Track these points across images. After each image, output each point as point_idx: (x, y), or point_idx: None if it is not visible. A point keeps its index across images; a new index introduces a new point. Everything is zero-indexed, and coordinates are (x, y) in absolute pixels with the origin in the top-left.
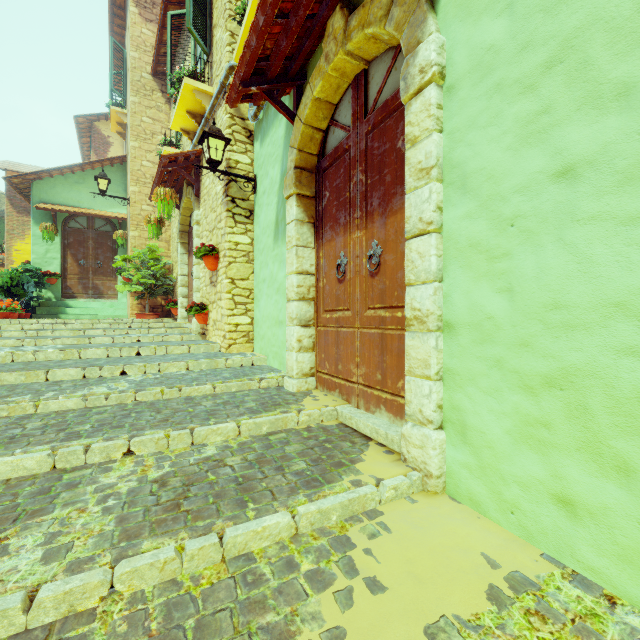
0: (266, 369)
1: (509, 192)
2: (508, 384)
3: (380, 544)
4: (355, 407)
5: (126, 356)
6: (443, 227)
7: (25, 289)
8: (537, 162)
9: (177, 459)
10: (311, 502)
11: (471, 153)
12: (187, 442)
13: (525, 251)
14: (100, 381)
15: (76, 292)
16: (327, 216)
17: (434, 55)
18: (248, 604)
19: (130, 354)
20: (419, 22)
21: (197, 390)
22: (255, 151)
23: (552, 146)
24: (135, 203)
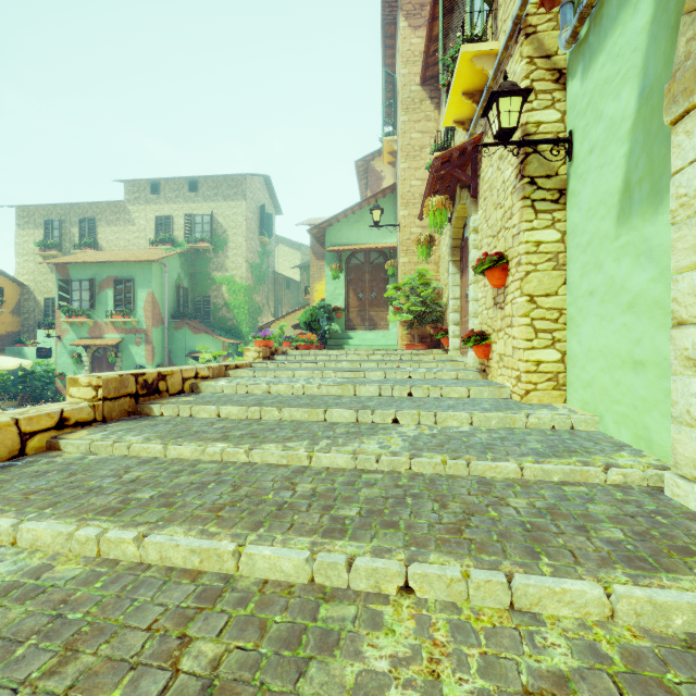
0: (604, 442)
1: None
2: None
3: None
4: None
5: (397, 396)
6: None
7: (320, 323)
8: None
9: (490, 648)
10: None
11: None
12: (501, 600)
13: None
14: (371, 430)
15: (356, 324)
16: None
17: None
18: None
19: (401, 394)
20: None
21: (494, 469)
22: (569, 96)
23: None
24: (404, 228)
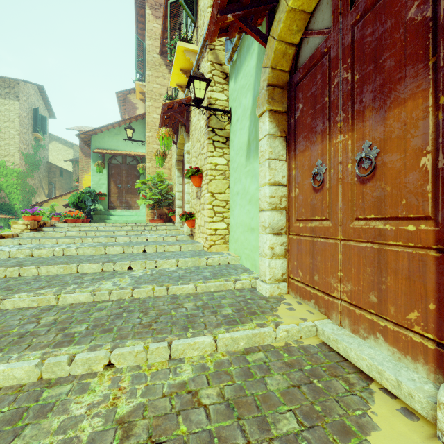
0: (239, 269)
1: None
2: None
3: None
4: (337, 324)
5: (136, 252)
6: None
7: (86, 204)
8: None
9: (151, 382)
10: None
11: None
12: (165, 356)
13: None
14: (111, 275)
15: (116, 205)
16: (300, 127)
17: None
18: None
19: (139, 251)
20: None
21: (181, 289)
22: (230, 89)
23: None
24: (149, 144)
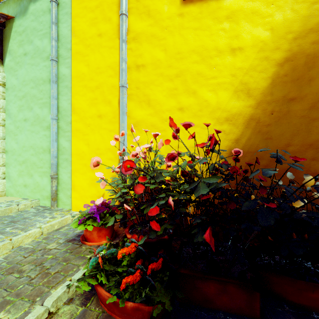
0: None
1: (18, 121)
2: (17, 164)
3: None
4: None
5: None
6: (5, 125)
7: None
8: (22, 116)
9: None
10: None
11: (11, 108)
12: None
13: (20, 134)
14: None
15: None
16: None
17: (1, 79)
18: None
19: None
20: None
21: None
22: None
23: (24, 114)
24: None
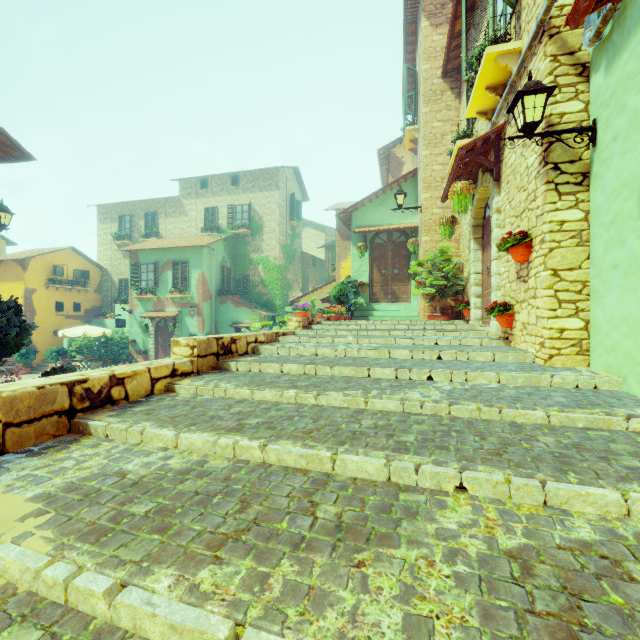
0: (627, 399)
1: None
2: None
3: None
4: None
5: (427, 359)
6: None
7: (348, 297)
8: None
9: (530, 524)
10: None
11: None
12: (536, 499)
13: None
14: (411, 384)
15: (379, 297)
16: None
17: None
18: None
19: (431, 357)
20: None
21: (523, 415)
22: (592, 88)
23: None
24: (426, 209)
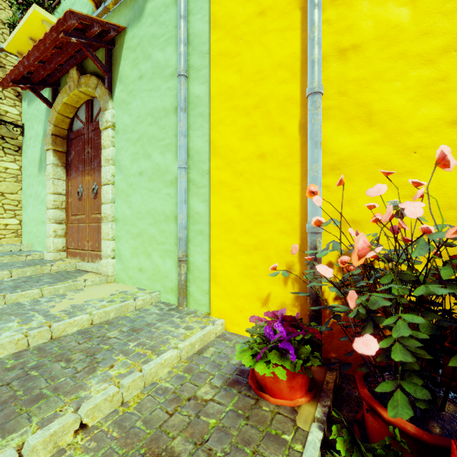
0: (32, 251)
1: (131, 175)
2: (130, 238)
3: (79, 293)
4: (87, 262)
5: None
6: (115, 183)
7: None
8: (136, 168)
9: None
10: (50, 286)
11: (122, 158)
12: None
13: (134, 195)
14: None
15: None
16: (73, 164)
17: (110, 118)
18: (18, 308)
19: None
20: (106, 101)
21: None
22: (23, 107)
23: (139, 164)
24: None
